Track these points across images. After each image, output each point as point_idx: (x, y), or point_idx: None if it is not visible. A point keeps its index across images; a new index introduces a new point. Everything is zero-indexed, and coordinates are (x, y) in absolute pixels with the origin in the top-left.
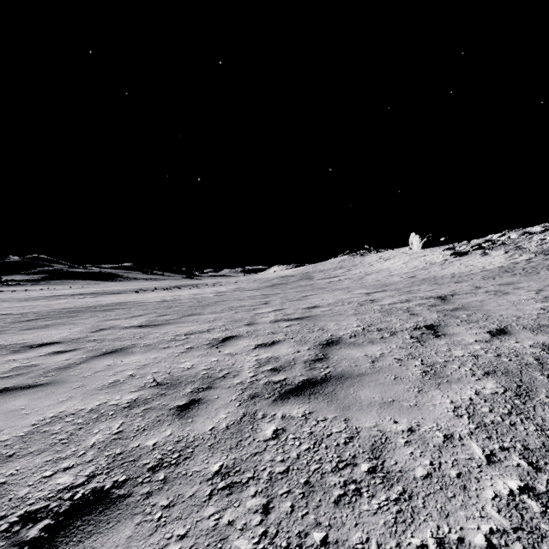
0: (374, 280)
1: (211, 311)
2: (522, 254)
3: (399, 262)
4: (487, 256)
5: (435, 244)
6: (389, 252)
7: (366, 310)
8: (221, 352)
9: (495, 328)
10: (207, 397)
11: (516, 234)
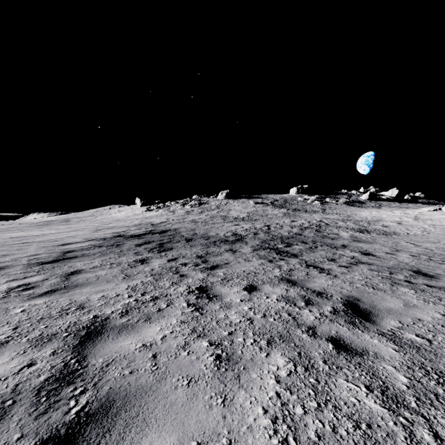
0: (100, 221)
1: (16, 230)
2: (166, 211)
3: (124, 213)
4: (157, 212)
5: (147, 204)
6: (126, 207)
7: (80, 227)
8: (34, 232)
9: (103, 227)
10: (37, 234)
11: (173, 203)
